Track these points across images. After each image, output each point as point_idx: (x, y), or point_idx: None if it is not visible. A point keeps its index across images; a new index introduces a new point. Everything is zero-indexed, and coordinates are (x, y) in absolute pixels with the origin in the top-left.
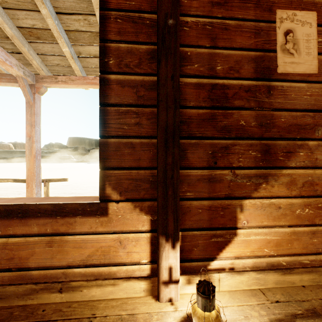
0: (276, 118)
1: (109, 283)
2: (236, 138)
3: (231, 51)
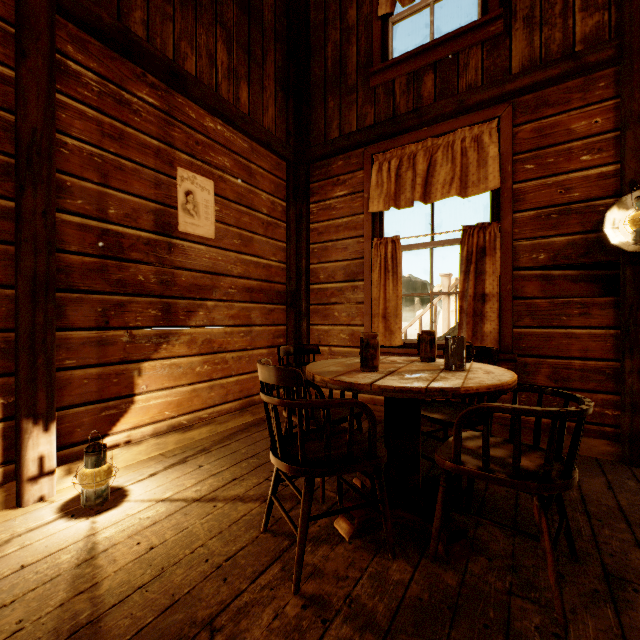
0: (178, 277)
1: None
2: (134, 295)
3: (128, 195)
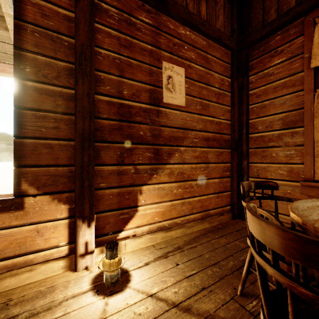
0: (163, 132)
1: (26, 270)
2: (137, 143)
3: (134, 82)
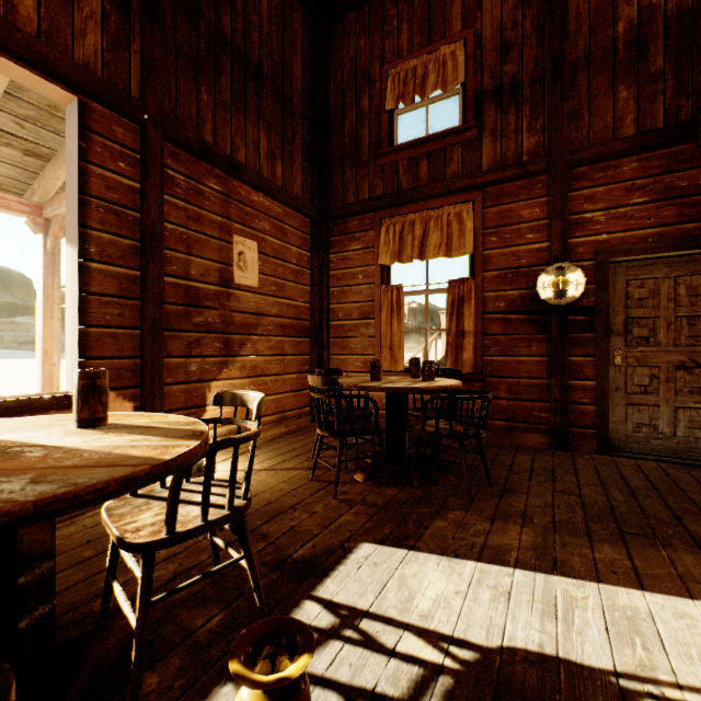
0: (234, 318)
1: None
2: (206, 332)
3: (203, 260)
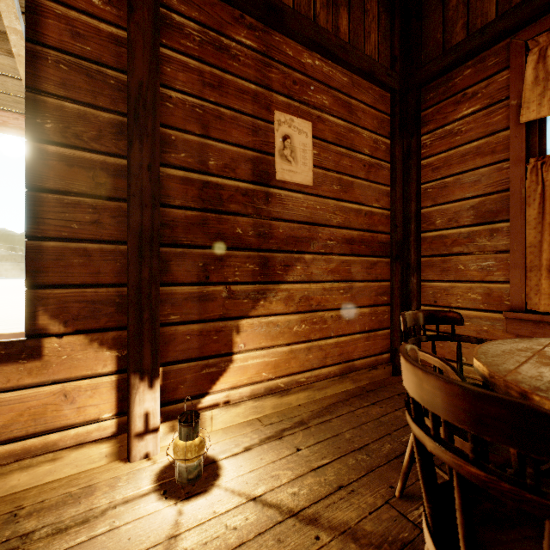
0: (275, 229)
1: (45, 459)
2: (232, 248)
3: (227, 145)
